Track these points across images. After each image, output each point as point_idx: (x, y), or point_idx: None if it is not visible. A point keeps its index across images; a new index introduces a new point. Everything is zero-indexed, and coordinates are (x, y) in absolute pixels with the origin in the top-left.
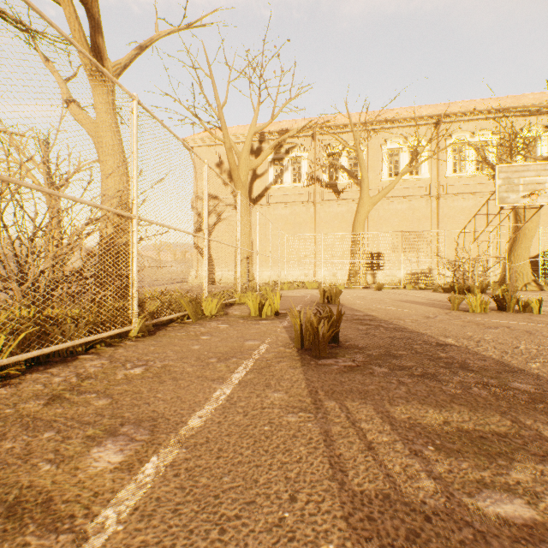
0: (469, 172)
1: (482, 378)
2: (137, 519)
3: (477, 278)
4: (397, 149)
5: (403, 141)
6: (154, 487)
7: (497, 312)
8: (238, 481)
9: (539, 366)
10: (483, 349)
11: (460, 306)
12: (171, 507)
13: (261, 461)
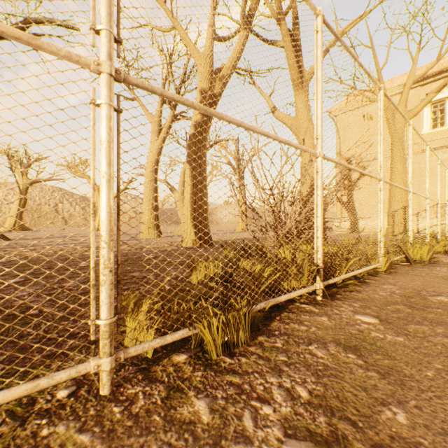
0: None
1: None
2: None
3: None
4: None
5: None
6: None
7: None
8: None
9: None
10: None
11: None
12: None
13: None
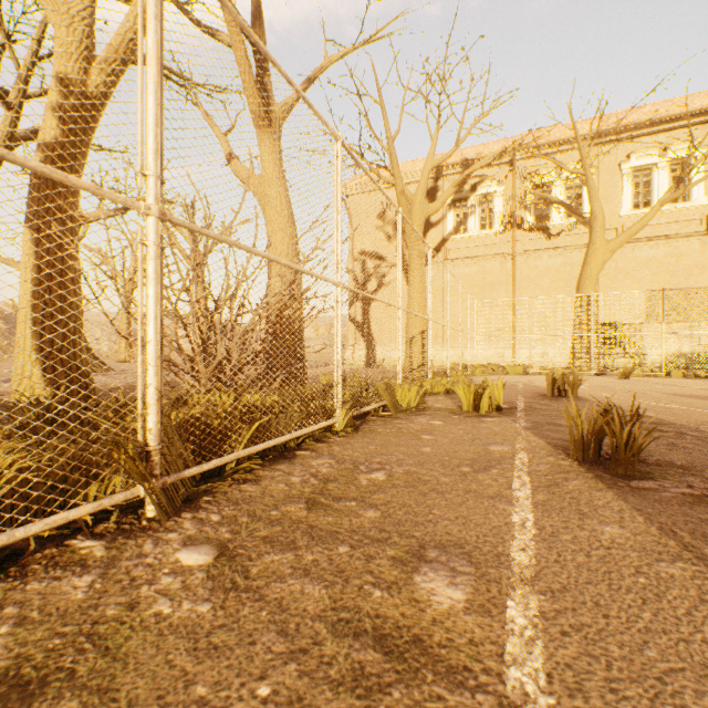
0: None
1: None
2: (564, 692)
3: None
4: (648, 166)
5: (659, 153)
6: (547, 647)
7: None
8: (675, 661)
9: None
10: None
11: None
12: (601, 683)
13: (683, 633)
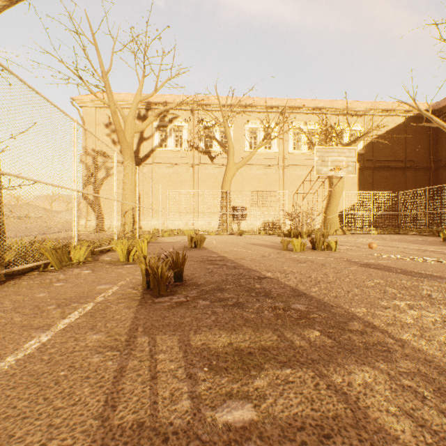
0: (304, 150)
1: (276, 302)
2: None
3: (305, 226)
4: (256, 128)
5: (260, 123)
6: None
7: (311, 251)
8: None
9: (317, 290)
10: (288, 280)
11: (289, 247)
12: None
13: (33, 411)
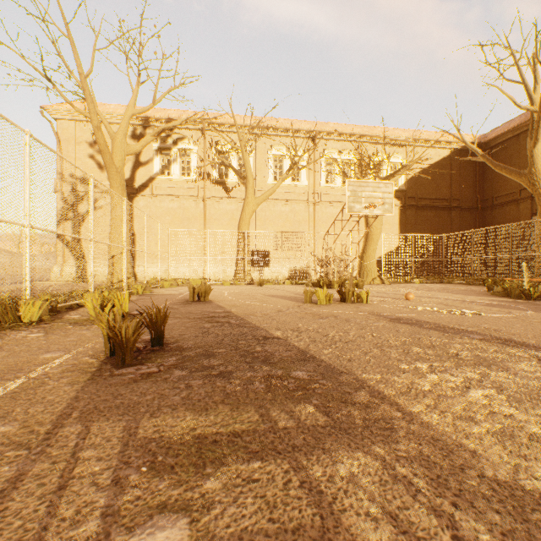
0: (338, 184)
1: (274, 370)
2: None
3: (336, 274)
4: (282, 156)
5: (287, 150)
6: None
7: (339, 304)
8: None
9: (330, 352)
10: (299, 340)
11: (315, 299)
12: None
13: None
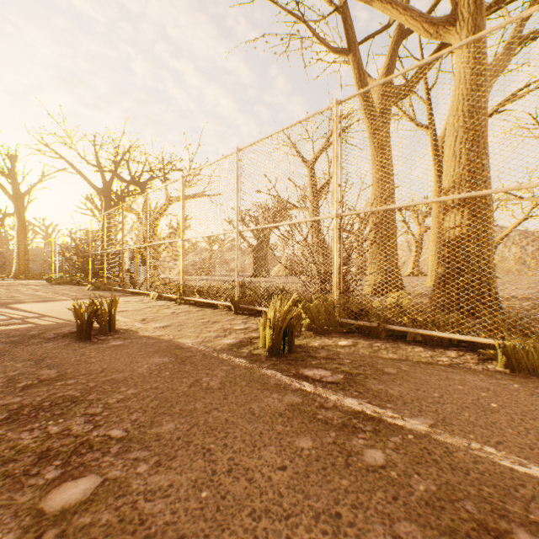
0: None
1: None
2: None
3: None
4: None
5: None
6: None
7: None
8: None
9: None
10: None
11: None
12: None
13: None
